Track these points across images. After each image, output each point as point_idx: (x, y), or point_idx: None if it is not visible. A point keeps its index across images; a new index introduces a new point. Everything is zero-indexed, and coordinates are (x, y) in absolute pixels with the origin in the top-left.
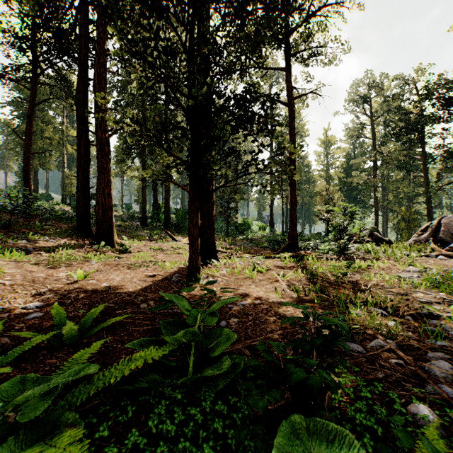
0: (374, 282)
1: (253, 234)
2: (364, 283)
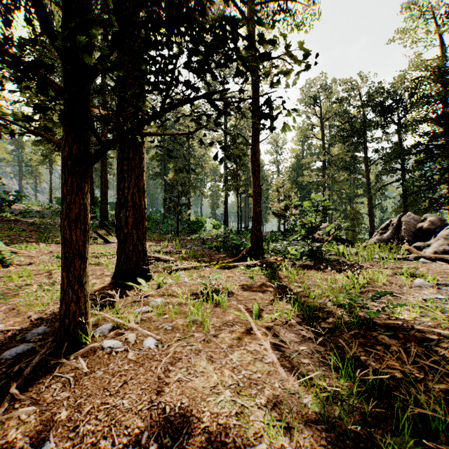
0: (424, 327)
1: (206, 233)
2: (409, 330)
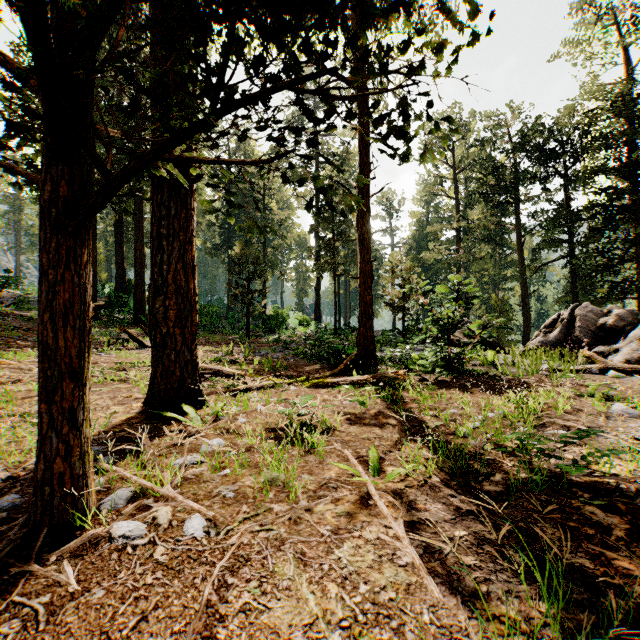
0: None
1: (289, 332)
2: (635, 498)
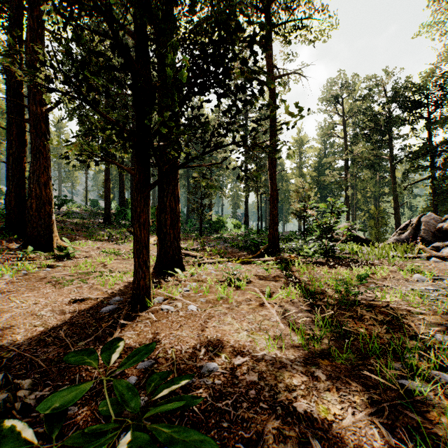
0: (397, 305)
1: (227, 232)
2: (384, 307)
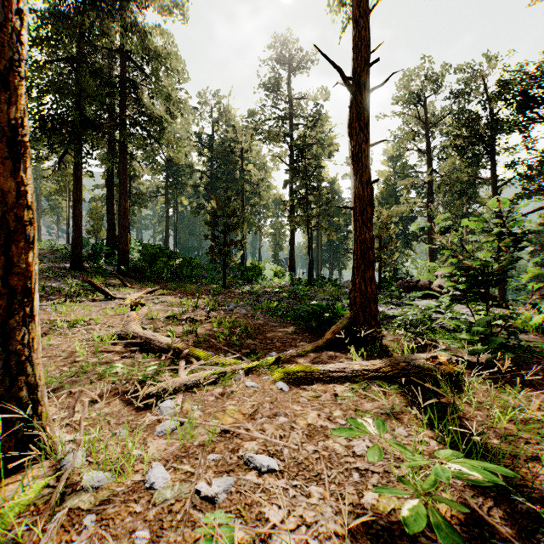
0: None
1: (265, 283)
2: None
